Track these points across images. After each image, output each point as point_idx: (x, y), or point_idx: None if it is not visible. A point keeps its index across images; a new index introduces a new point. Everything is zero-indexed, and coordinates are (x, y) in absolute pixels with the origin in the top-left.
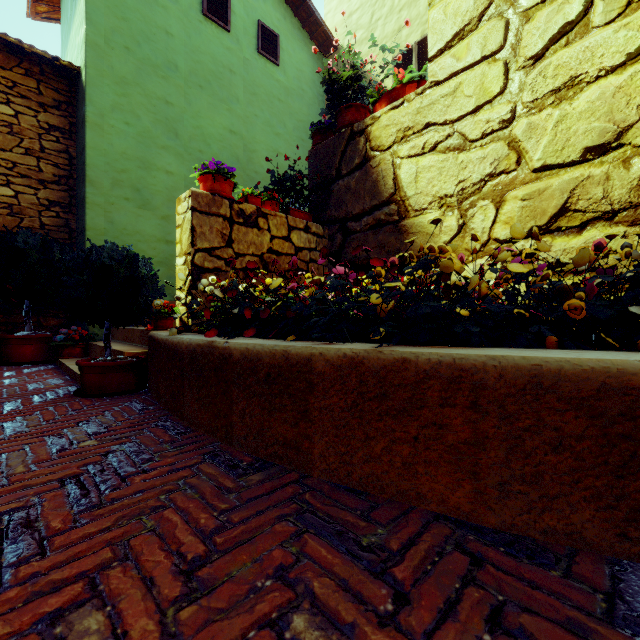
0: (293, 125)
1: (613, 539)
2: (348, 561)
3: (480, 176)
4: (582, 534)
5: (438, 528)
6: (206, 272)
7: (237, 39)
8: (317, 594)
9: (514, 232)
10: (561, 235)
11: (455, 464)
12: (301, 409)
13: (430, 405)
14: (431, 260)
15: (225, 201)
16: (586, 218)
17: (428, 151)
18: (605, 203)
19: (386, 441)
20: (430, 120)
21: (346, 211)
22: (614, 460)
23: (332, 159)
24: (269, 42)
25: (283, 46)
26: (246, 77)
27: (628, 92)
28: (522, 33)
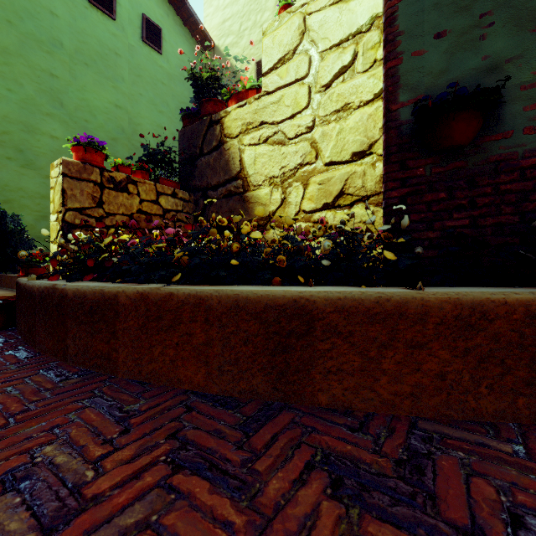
0: (175, 105)
1: (271, 391)
2: (106, 418)
3: (294, 165)
4: (257, 390)
5: (181, 397)
6: (77, 228)
7: (122, 27)
8: (72, 435)
9: (258, 212)
10: (340, 210)
11: (197, 358)
12: (111, 331)
13: (185, 322)
14: (209, 228)
15: (96, 169)
16: (353, 199)
17: (262, 142)
18: (363, 190)
19: (161, 347)
20: (264, 119)
21: (207, 182)
22: (271, 346)
23: (197, 140)
24: (153, 33)
25: (166, 38)
26: (131, 61)
27: (375, 119)
28: (319, 68)
